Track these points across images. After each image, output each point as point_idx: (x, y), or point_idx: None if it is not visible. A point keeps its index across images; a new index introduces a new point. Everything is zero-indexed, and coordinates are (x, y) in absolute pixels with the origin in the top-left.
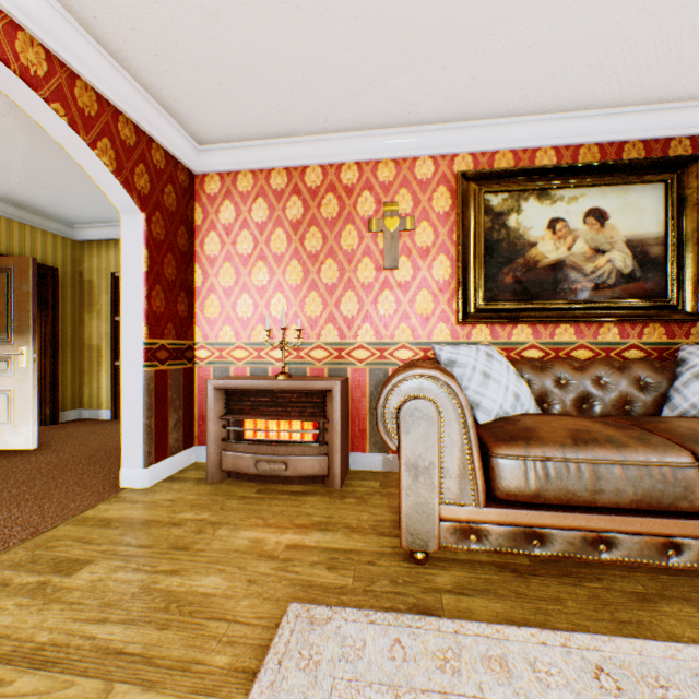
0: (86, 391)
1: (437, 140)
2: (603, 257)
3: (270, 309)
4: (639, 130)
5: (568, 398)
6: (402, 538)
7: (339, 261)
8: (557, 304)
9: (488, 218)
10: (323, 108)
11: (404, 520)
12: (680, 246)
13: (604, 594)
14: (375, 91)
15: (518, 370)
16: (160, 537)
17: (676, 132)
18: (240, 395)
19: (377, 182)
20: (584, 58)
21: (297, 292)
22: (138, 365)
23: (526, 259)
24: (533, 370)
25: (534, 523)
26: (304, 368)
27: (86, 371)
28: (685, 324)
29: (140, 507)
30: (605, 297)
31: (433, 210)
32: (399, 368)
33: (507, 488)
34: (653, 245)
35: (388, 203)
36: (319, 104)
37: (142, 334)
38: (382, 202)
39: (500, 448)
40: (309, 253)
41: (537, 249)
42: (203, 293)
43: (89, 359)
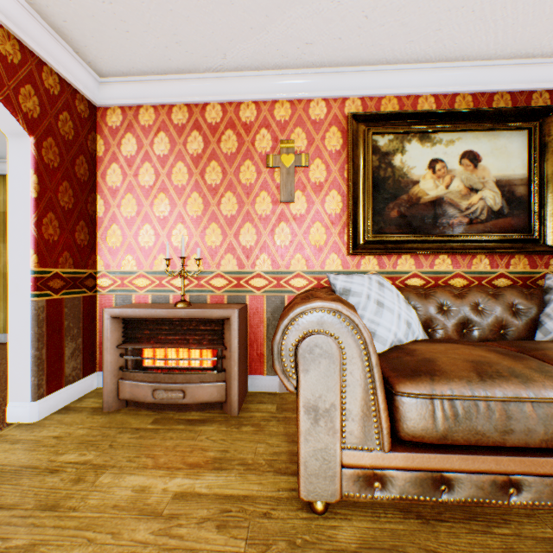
0: (1, 316)
1: (329, 83)
2: (476, 195)
3: (171, 239)
4: (507, 82)
5: (451, 323)
6: (301, 488)
7: (238, 194)
8: (437, 236)
9: (376, 158)
10: (221, 42)
11: (303, 468)
12: (542, 186)
13: (518, 545)
14: (271, 24)
15: (405, 298)
16: (28, 492)
17: (538, 86)
18: (139, 324)
19: (274, 121)
20: (470, 1)
21: (198, 223)
22: (26, 294)
23: (410, 195)
24: (418, 298)
25: (442, 467)
26: (204, 296)
27: (1, 298)
28: (545, 256)
29: (19, 448)
30: (478, 231)
31: (325, 148)
32: (296, 299)
33: (413, 429)
34: (519, 185)
35: (284, 141)
36: (217, 36)
37: (30, 263)
38: (279, 140)
39: (405, 385)
40: (209, 186)
41: (419, 187)
42: (105, 223)
43: (4, 287)
